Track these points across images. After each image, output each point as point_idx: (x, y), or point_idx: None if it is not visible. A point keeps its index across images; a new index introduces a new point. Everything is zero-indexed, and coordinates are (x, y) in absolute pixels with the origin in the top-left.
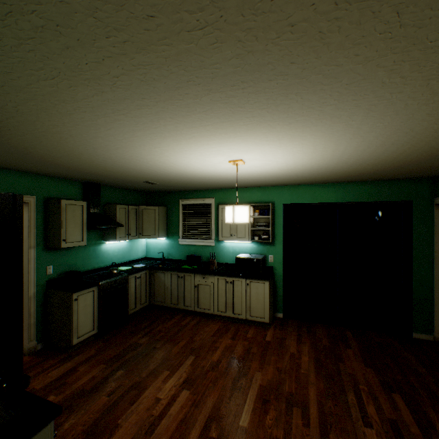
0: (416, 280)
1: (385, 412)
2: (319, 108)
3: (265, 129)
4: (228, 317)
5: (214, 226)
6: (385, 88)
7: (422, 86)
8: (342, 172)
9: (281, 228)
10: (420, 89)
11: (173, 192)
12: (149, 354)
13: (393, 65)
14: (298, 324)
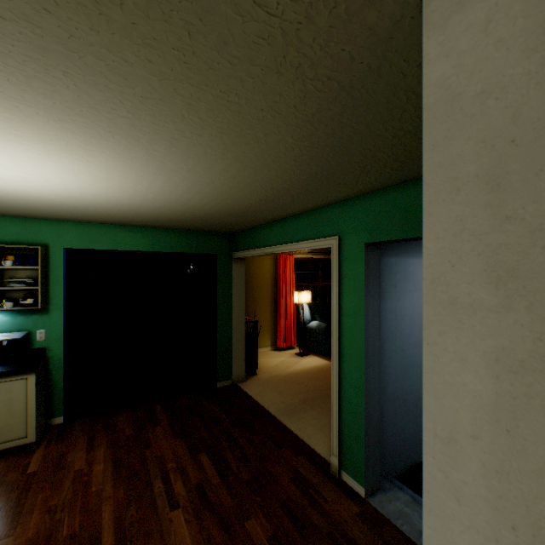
0: (220, 331)
1: (192, 480)
2: (108, 115)
3: (9, 113)
4: None
5: None
6: (186, 123)
7: (218, 138)
8: (151, 214)
9: (62, 286)
10: (216, 140)
11: None
12: None
13: (191, 99)
14: (91, 422)
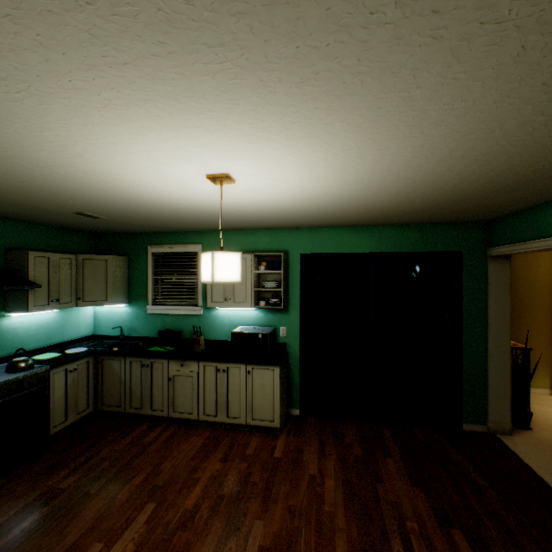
0: (467, 355)
1: None
2: (361, 33)
3: (255, 95)
4: (221, 422)
5: (201, 285)
6: None
7: None
8: (381, 208)
9: (298, 289)
10: None
11: (138, 234)
12: (73, 512)
13: None
14: (320, 423)
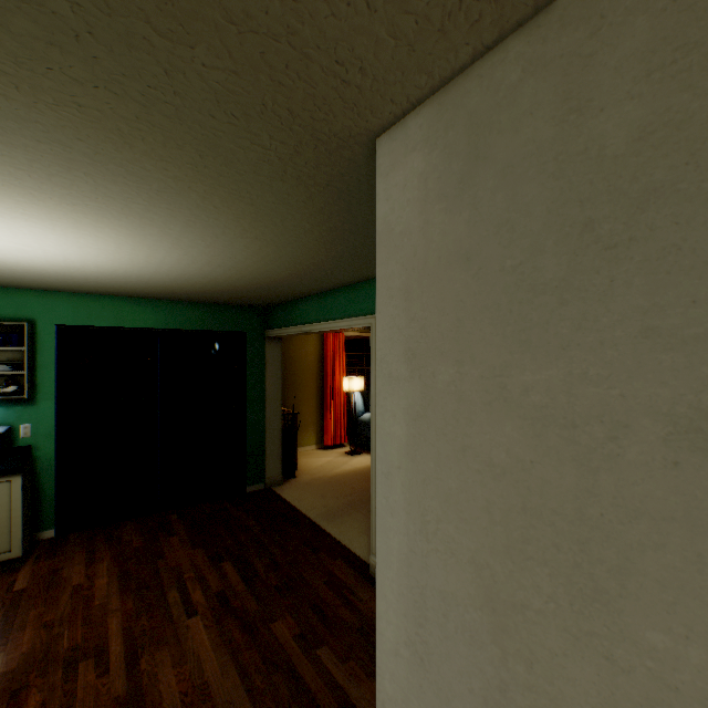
0: (251, 425)
1: (214, 588)
2: (124, 202)
3: (22, 197)
4: None
5: None
6: (201, 210)
7: (235, 221)
8: (165, 286)
9: (53, 371)
10: (234, 223)
11: None
12: None
13: (206, 194)
14: (89, 535)
